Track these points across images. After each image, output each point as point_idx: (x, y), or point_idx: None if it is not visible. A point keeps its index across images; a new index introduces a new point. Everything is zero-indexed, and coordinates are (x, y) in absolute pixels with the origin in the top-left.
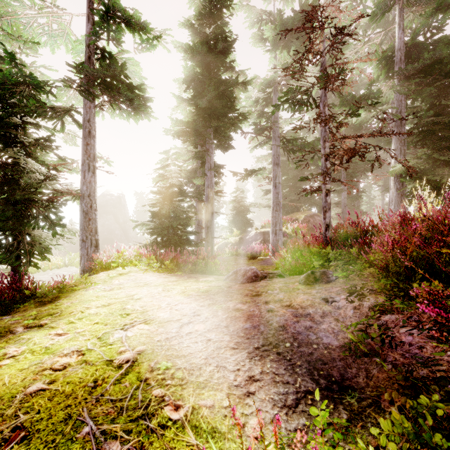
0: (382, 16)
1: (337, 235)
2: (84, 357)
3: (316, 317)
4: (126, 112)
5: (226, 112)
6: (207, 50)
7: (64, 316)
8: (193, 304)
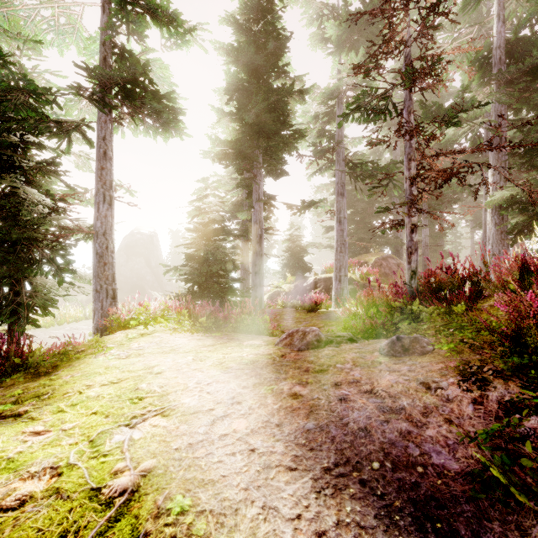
0: (477, 5)
1: (427, 285)
2: (58, 482)
3: (415, 414)
4: (152, 129)
5: (279, 128)
6: (255, 51)
7: (54, 400)
8: (231, 384)
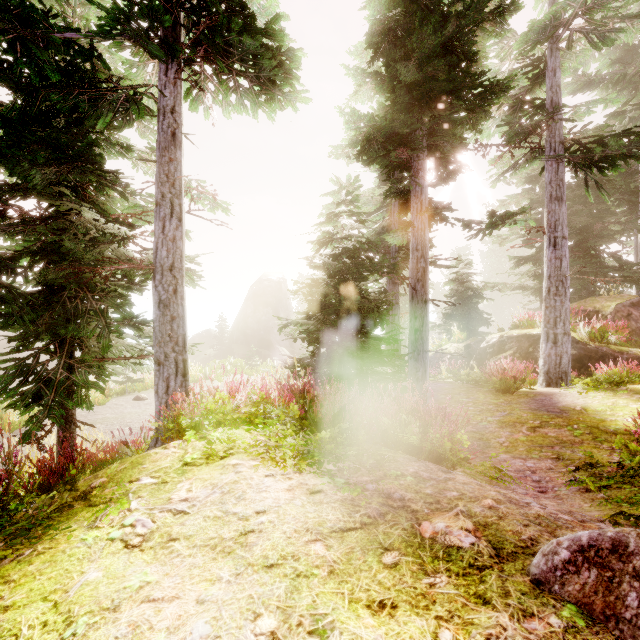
0: None
1: None
2: None
3: None
4: (249, 97)
5: (456, 87)
6: None
7: None
8: None
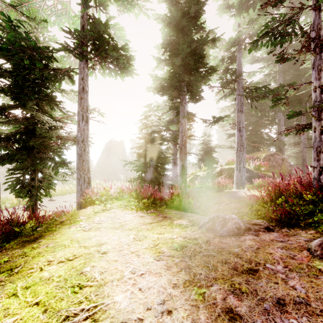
0: None
1: None
2: None
3: None
4: (113, 71)
5: (197, 67)
6: (181, 15)
7: (19, 275)
8: (162, 280)
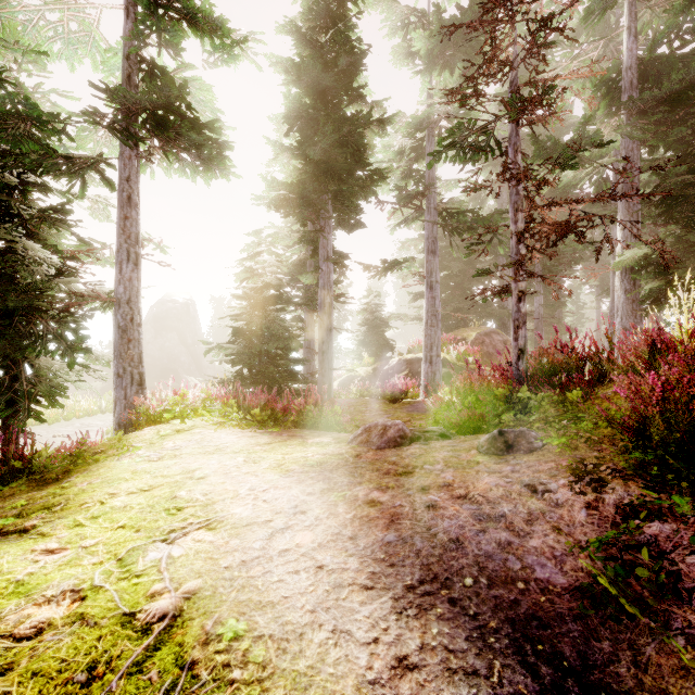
0: (602, 15)
1: (538, 368)
2: (82, 607)
3: (518, 522)
4: (190, 167)
5: (353, 168)
6: (322, 69)
7: (69, 511)
8: (293, 491)
